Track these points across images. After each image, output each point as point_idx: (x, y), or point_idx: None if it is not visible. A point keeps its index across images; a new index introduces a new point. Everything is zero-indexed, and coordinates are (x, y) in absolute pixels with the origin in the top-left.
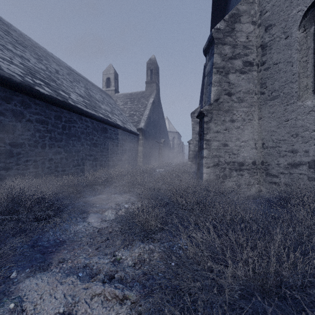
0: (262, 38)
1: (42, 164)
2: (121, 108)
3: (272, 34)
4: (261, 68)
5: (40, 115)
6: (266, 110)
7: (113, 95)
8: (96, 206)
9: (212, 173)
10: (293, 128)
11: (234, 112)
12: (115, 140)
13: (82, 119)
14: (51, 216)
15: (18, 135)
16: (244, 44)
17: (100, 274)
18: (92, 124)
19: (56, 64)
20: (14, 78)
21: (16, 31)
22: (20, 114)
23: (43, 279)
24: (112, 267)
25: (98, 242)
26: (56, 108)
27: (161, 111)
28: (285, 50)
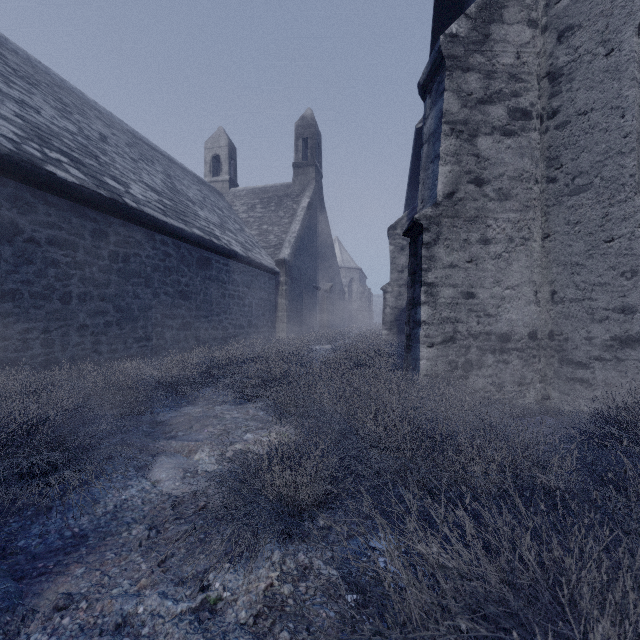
0: (551, 56)
1: (63, 337)
2: (243, 218)
3: (576, 47)
4: (549, 125)
5: (58, 229)
6: (559, 216)
7: (227, 191)
8: (177, 436)
9: (441, 358)
10: (625, 258)
11: (489, 222)
12: (229, 284)
13: (155, 240)
14: (61, 468)
15: (5, 273)
16: (511, 69)
17: None
18: (178, 251)
19: (104, 124)
20: None
21: (18, 53)
22: (11, 226)
23: None
24: (192, 631)
25: (167, 540)
26: (96, 213)
27: (325, 226)
28: (605, 83)
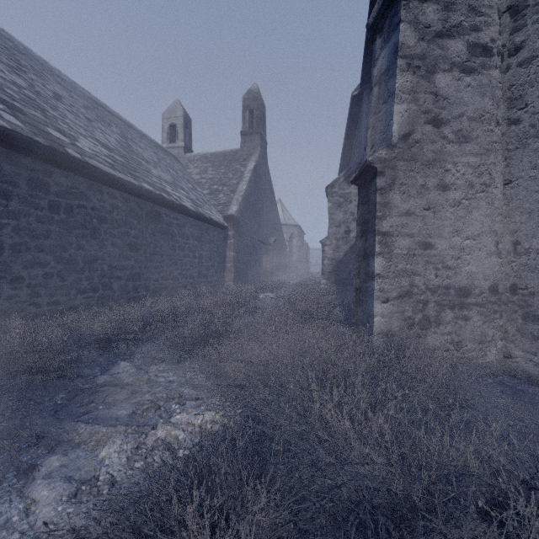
0: None
1: None
2: (196, 179)
3: None
4: (510, 62)
5: None
6: (524, 160)
7: (182, 156)
8: (93, 412)
9: (396, 315)
10: None
11: (448, 166)
12: (179, 236)
13: (102, 192)
14: None
15: None
16: (471, 1)
17: None
18: (127, 204)
19: (63, 88)
20: None
21: None
22: None
23: None
24: None
25: None
26: (34, 162)
27: (269, 187)
28: None
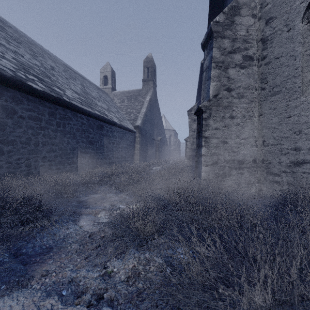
0: (263, 31)
1: (35, 162)
2: (118, 106)
3: (274, 27)
4: (262, 63)
5: (33, 111)
6: (266, 106)
7: (110, 93)
8: (89, 207)
9: (211, 172)
10: (296, 125)
11: (234, 108)
12: (112, 137)
13: (77, 116)
14: (39, 219)
15: (9, 132)
16: (244, 37)
17: (86, 293)
18: (88, 121)
19: (52, 61)
20: (4, 72)
21: (11, 27)
22: (12, 110)
23: (19, 299)
24: (101, 283)
25: (88, 249)
26: (50, 104)
27: (157, 109)
28: (287, 44)
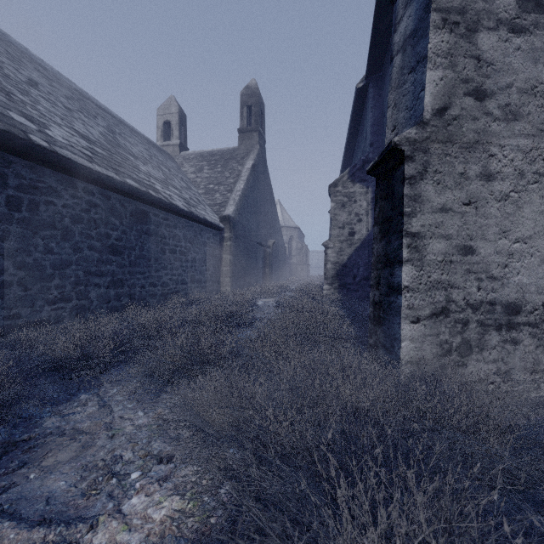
0: None
1: None
2: (191, 178)
3: None
4: None
5: None
6: None
7: (177, 154)
8: (19, 485)
9: (429, 338)
10: None
11: (493, 150)
12: (170, 238)
13: (76, 187)
14: None
15: None
16: None
17: None
18: (107, 201)
19: (43, 76)
20: None
21: None
22: None
23: None
24: None
25: None
26: None
27: (268, 187)
28: None
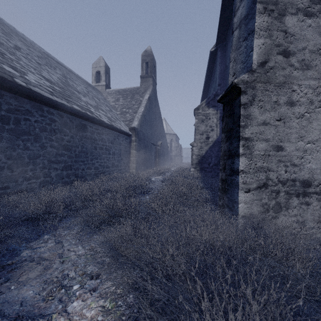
0: None
1: None
2: (112, 105)
3: None
4: None
5: None
6: None
7: (104, 91)
8: (4, 294)
9: (256, 201)
10: None
11: (294, 87)
12: (99, 141)
13: (43, 110)
14: None
15: None
16: None
17: None
18: (62, 118)
19: (24, 44)
20: None
21: None
22: None
23: None
24: None
25: None
26: None
27: (158, 110)
28: None
